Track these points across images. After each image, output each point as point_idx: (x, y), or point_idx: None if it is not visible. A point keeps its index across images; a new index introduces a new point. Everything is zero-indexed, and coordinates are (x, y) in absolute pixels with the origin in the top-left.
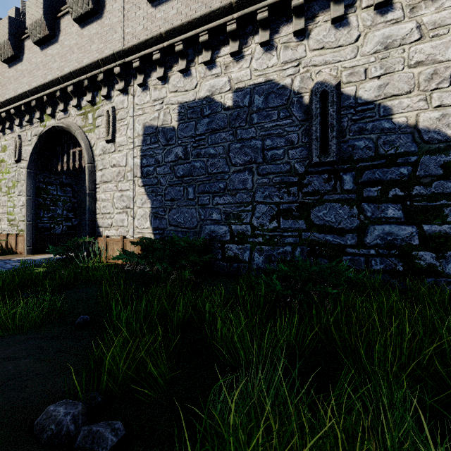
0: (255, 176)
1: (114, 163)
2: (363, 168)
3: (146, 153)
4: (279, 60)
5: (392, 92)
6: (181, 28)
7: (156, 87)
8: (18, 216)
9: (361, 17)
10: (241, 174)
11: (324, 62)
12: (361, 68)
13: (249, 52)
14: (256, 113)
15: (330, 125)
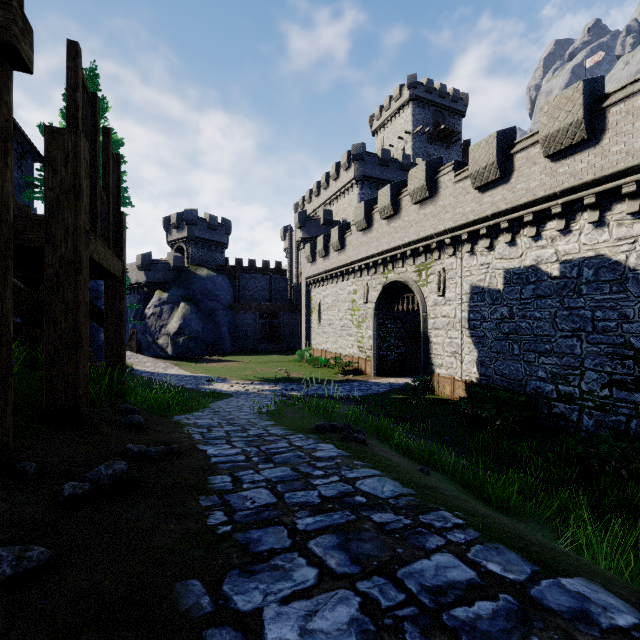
0: (584, 344)
1: (444, 314)
2: None
3: (473, 309)
4: (611, 236)
5: None
6: (506, 211)
7: (482, 253)
8: (366, 345)
9: None
10: (568, 339)
11: None
12: None
13: (577, 227)
14: (585, 285)
15: None
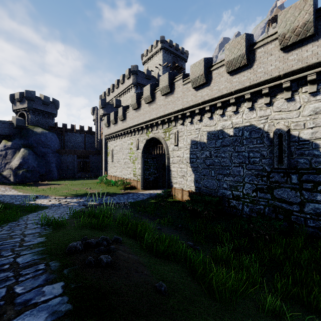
0: (244, 169)
1: (178, 155)
2: (302, 173)
3: (192, 152)
4: (257, 115)
5: (320, 136)
6: (208, 101)
7: (196, 123)
8: (137, 173)
9: (301, 97)
10: (237, 168)
11: (281, 118)
12: (301, 122)
13: (241, 110)
14: (245, 140)
15: (284, 150)
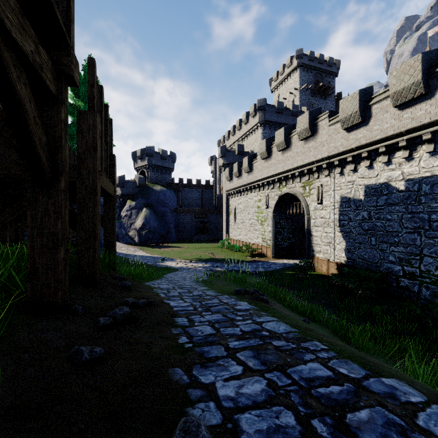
0: (422, 237)
1: (322, 216)
2: None
3: (342, 212)
4: None
5: None
6: (366, 145)
7: (348, 174)
8: (267, 237)
9: None
10: (411, 234)
11: None
12: None
13: (417, 156)
14: (424, 196)
15: None
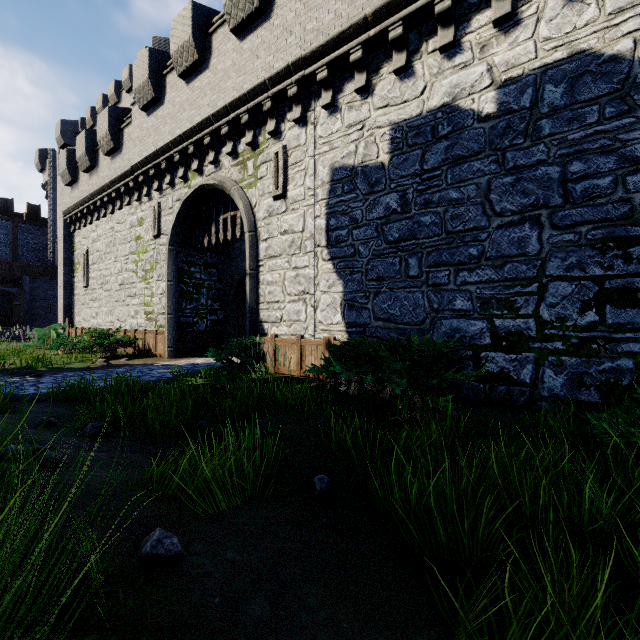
0: (546, 231)
1: (285, 228)
2: None
3: (335, 209)
4: (602, 9)
5: None
6: None
7: (351, 105)
8: (157, 308)
9: None
10: (514, 229)
11: None
12: None
13: (531, 11)
14: (549, 117)
15: None
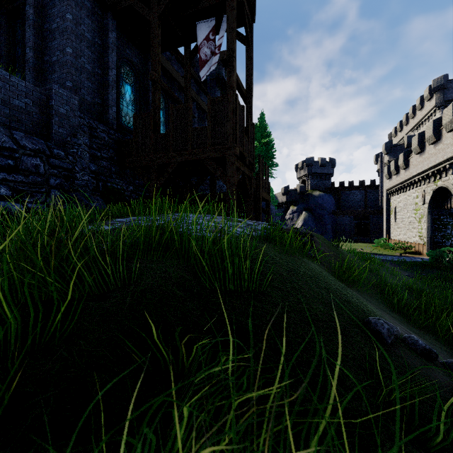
0: None
1: None
2: None
3: None
4: None
5: None
6: None
7: None
8: (423, 234)
9: None
10: None
11: None
12: None
13: None
14: None
15: None
